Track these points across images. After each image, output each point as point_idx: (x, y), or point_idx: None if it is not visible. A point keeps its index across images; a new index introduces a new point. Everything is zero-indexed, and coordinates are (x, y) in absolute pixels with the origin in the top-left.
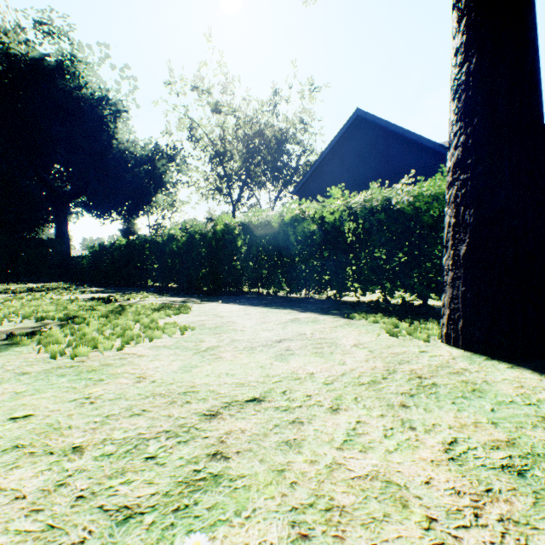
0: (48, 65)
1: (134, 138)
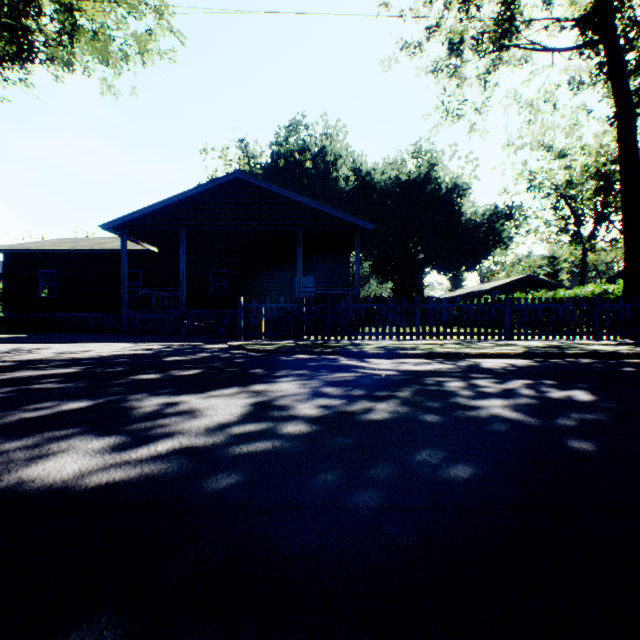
0: (419, 179)
1: (475, 207)
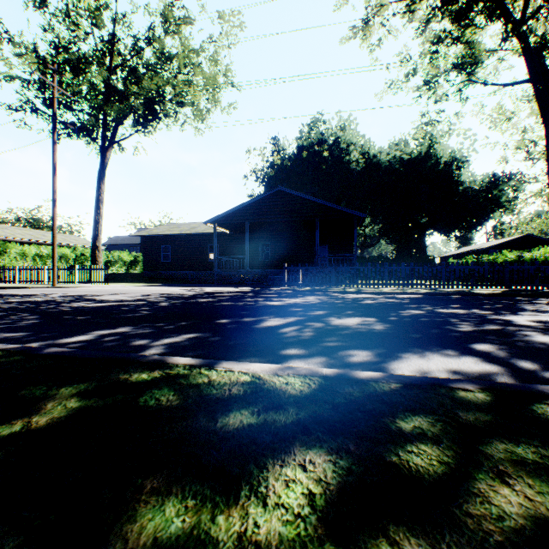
0: (419, 157)
1: (473, 177)
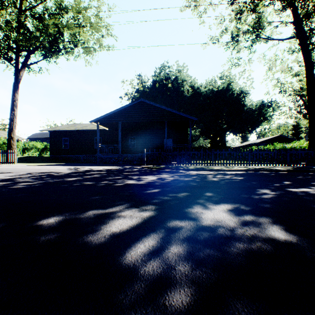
0: (223, 90)
1: (252, 102)
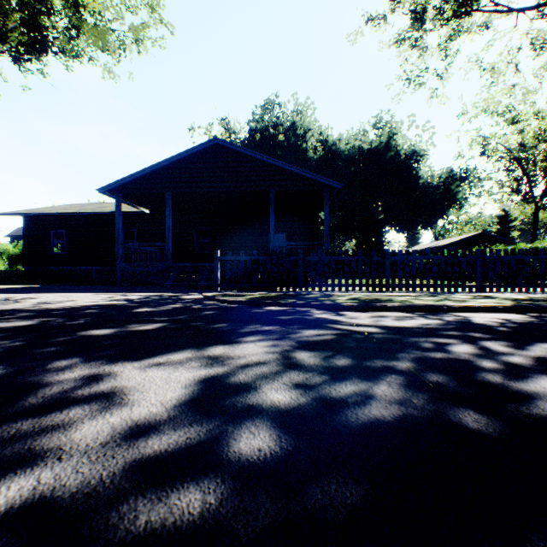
0: (379, 147)
1: (431, 171)
